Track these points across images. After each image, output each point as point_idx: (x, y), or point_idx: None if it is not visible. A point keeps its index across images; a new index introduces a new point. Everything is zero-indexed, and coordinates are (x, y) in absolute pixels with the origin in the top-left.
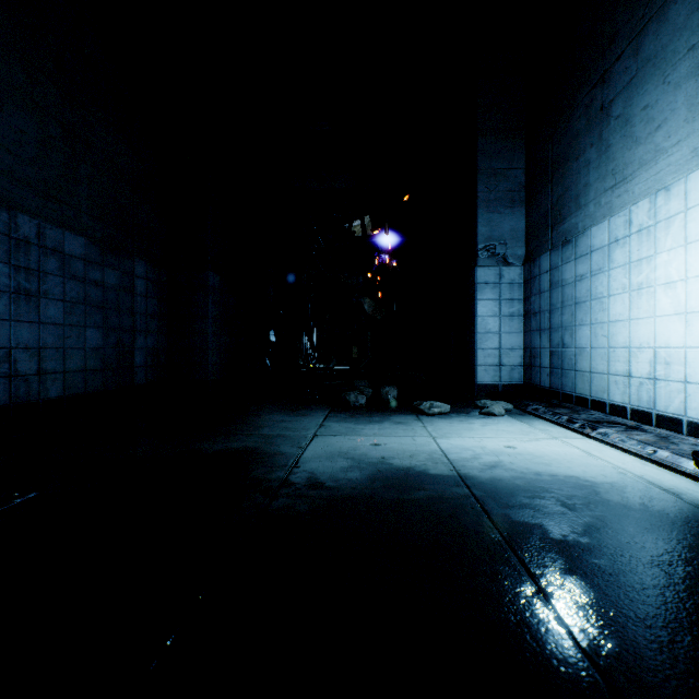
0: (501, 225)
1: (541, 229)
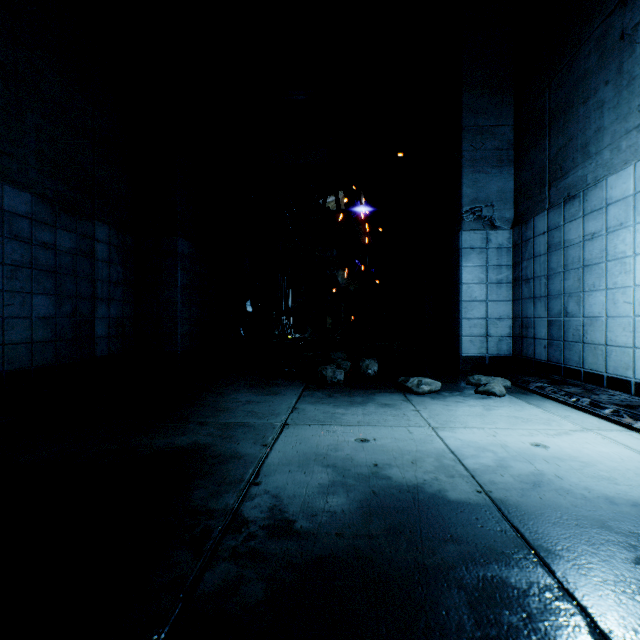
0: (488, 186)
1: (534, 188)
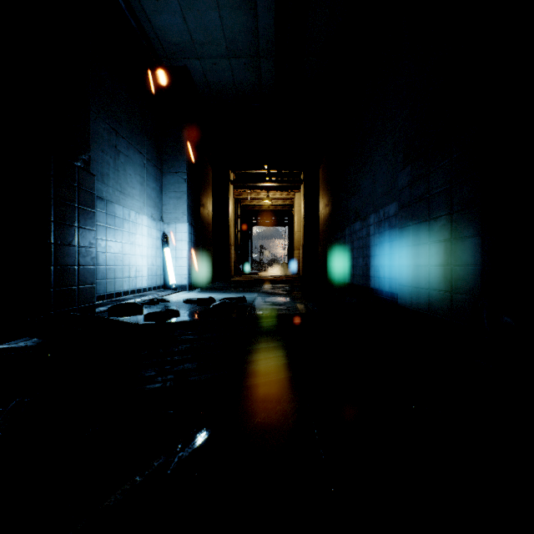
0: None
1: None
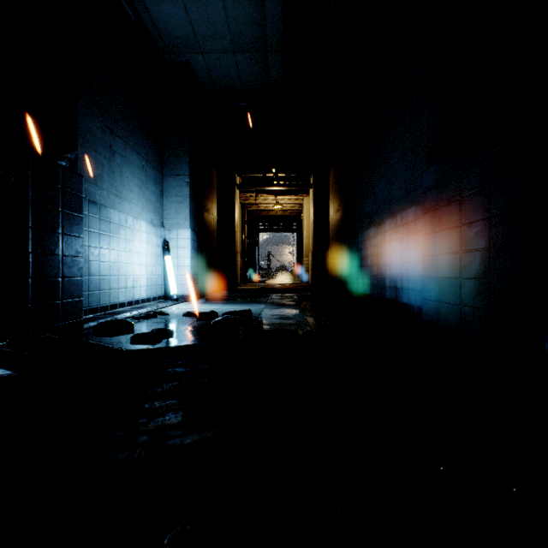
0: None
1: None
